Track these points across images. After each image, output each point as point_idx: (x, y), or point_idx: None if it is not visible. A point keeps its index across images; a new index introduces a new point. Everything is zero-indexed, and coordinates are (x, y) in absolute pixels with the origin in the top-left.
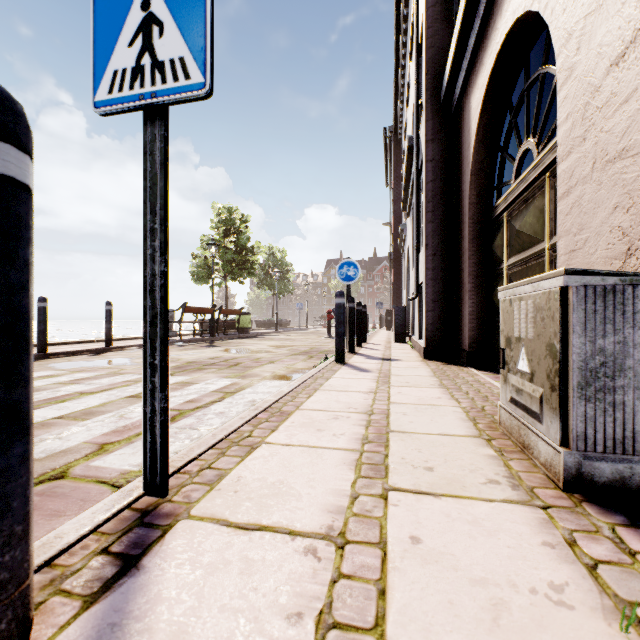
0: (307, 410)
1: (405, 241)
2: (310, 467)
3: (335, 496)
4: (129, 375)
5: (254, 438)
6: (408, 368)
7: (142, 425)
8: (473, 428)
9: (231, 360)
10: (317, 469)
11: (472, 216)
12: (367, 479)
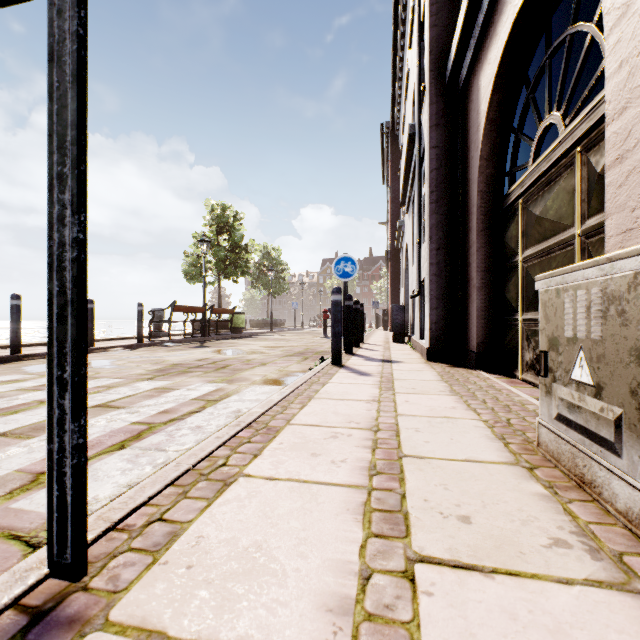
0: (299, 425)
1: (403, 238)
2: (301, 517)
3: (336, 575)
4: (103, 379)
5: (230, 468)
6: (412, 371)
7: (98, 445)
8: (505, 451)
9: (220, 362)
10: (310, 521)
11: (481, 205)
12: (381, 539)
